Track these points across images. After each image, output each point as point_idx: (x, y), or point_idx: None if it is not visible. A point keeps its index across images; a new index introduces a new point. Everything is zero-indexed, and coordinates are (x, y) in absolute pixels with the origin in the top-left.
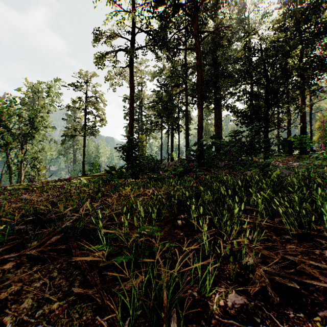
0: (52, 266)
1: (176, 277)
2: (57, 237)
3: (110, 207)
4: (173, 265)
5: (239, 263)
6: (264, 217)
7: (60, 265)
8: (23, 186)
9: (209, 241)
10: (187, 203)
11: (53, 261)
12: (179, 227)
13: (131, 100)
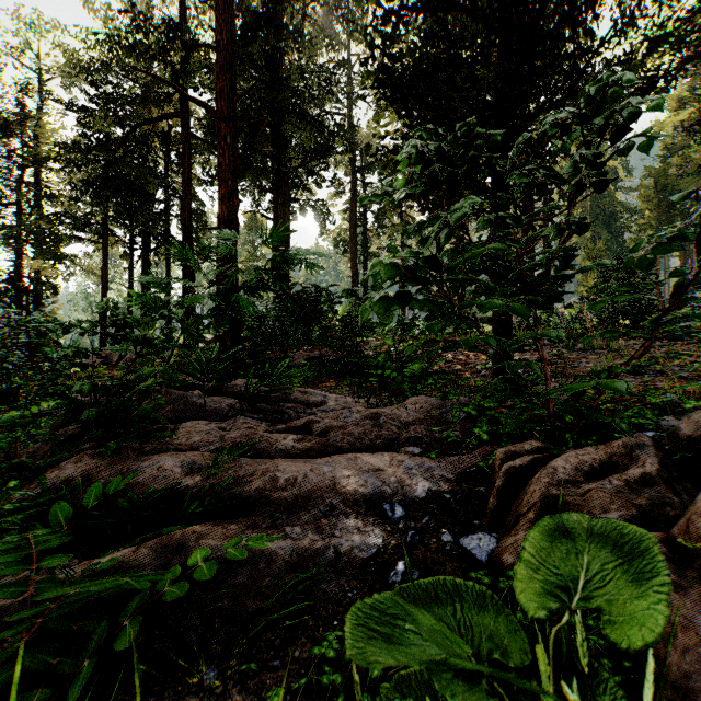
0: None
1: None
2: None
3: None
4: None
5: None
6: None
7: None
8: None
9: None
10: None
11: None
12: None
13: None
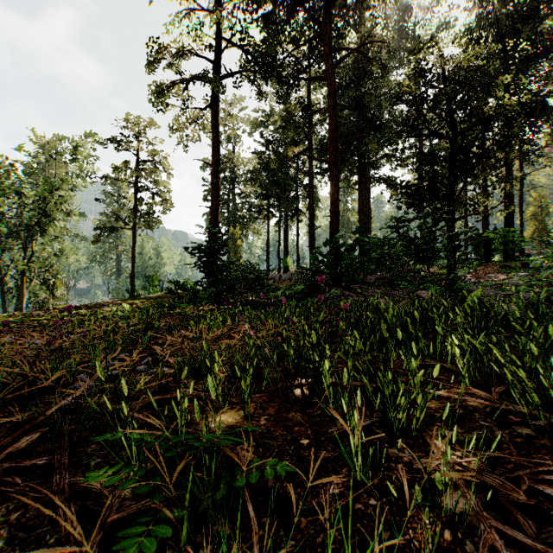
0: (3, 516)
1: (290, 550)
2: (34, 437)
3: (166, 360)
4: (283, 536)
5: (436, 508)
6: (467, 383)
7: (21, 515)
8: (16, 317)
9: (362, 443)
10: (313, 355)
11: (8, 503)
12: (298, 405)
13: (214, 167)
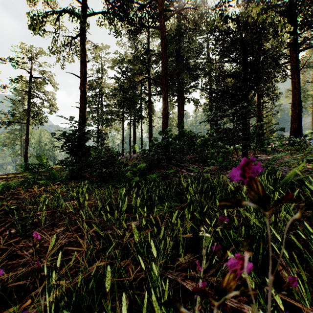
0: None
1: None
2: None
3: None
4: None
5: None
6: None
7: None
8: None
9: None
10: None
11: None
12: None
13: (82, 79)
